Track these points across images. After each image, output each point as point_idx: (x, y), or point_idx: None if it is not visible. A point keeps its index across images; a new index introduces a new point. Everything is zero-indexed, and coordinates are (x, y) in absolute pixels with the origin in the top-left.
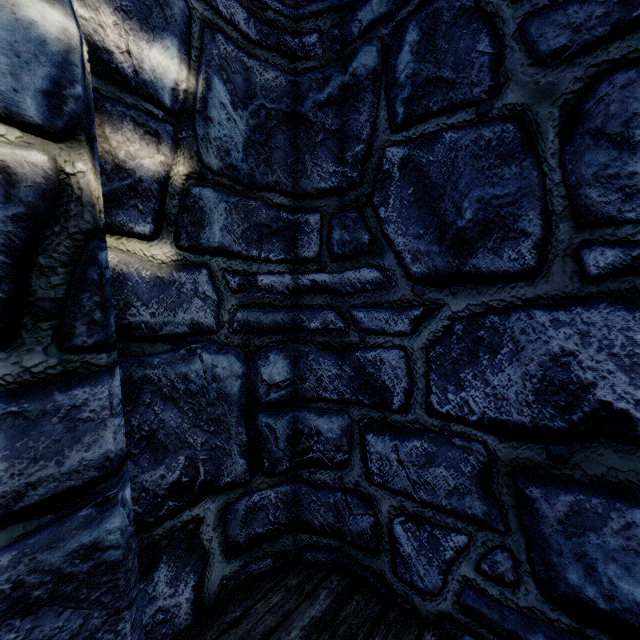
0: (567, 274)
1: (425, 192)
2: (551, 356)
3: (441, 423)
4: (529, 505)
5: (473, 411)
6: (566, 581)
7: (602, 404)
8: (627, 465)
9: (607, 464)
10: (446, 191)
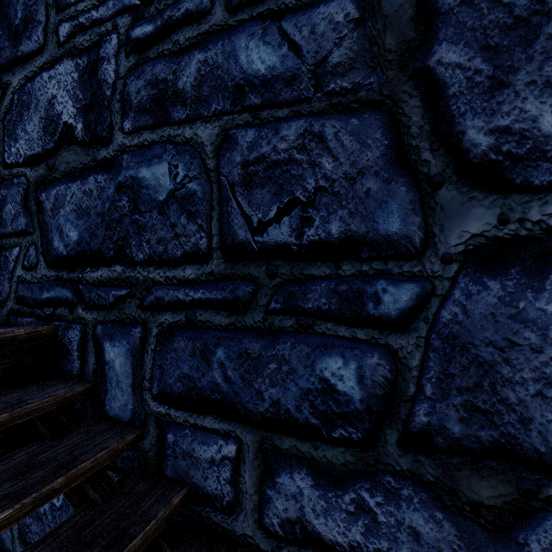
0: (54, 44)
1: (3, 3)
2: (49, 101)
3: (9, 172)
4: (42, 207)
5: (21, 155)
6: (54, 247)
7: (65, 124)
8: (72, 158)
9: (66, 161)
10: (11, 0)
